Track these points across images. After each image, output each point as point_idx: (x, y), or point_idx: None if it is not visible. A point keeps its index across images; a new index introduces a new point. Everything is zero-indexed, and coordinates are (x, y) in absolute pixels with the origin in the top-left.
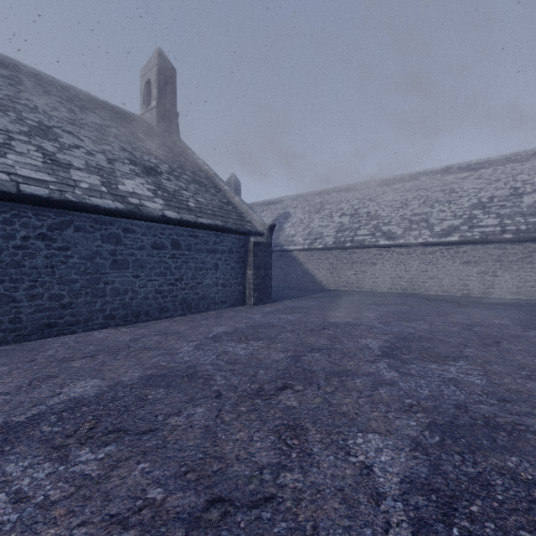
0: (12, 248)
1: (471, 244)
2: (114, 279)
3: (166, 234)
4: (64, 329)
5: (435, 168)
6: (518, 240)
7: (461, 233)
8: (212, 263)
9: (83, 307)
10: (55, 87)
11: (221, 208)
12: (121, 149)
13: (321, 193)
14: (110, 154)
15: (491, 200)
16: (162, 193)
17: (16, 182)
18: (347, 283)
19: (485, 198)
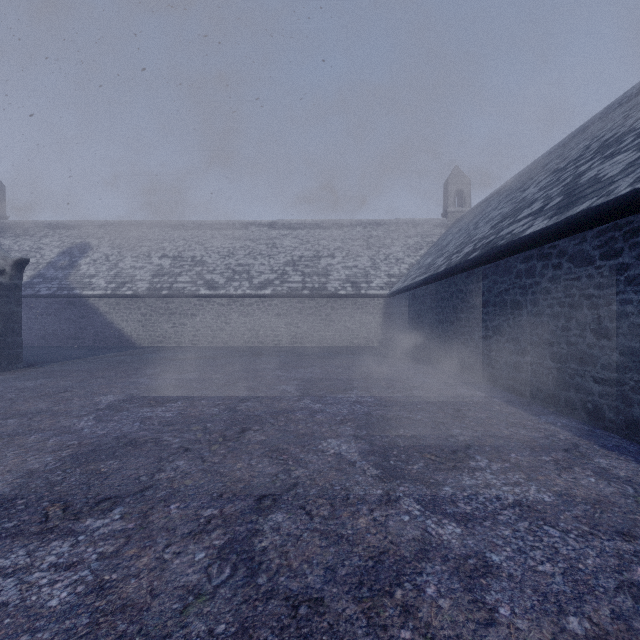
0: None
1: (281, 297)
2: None
3: None
4: None
5: (263, 221)
6: (313, 296)
7: (274, 287)
8: None
9: None
10: None
11: None
12: None
13: (140, 224)
14: None
15: (300, 259)
16: None
17: None
18: (165, 338)
19: (297, 257)
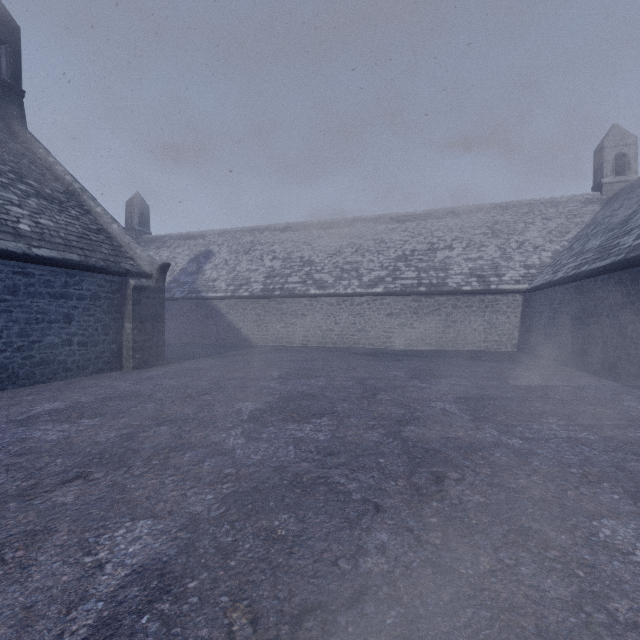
0: None
1: (393, 296)
2: None
3: None
4: None
5: (369, 216)
6: (430, 294)
7: (386, 284)
8: (60, 313)
9: None
10: None
11: (84, 237)
12: None
13: (253, 230)
14: None
15: (412, 253)
16: None
17: None
18: (277, 337)
19: (408, 251)
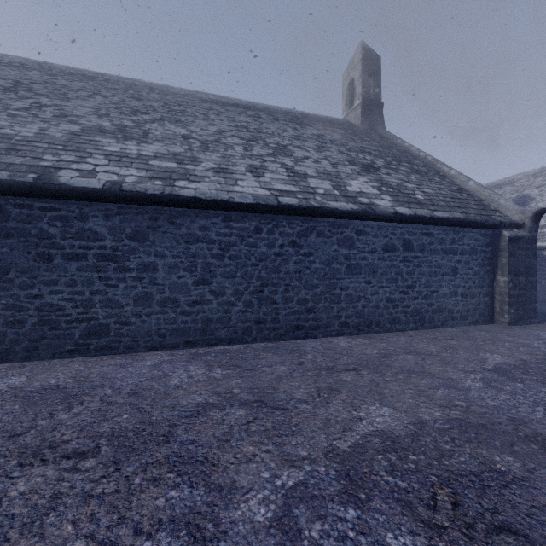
0: (273, 255)
1: None
2: (348, 284)
3: (397, 234)
4: (308, 332)
5: None
6: None
7: None
8: (449, 267)
9: (322, 312)
10: (279, 114)
11: (454, 198)
12: (339, 152)
13: None
14: (332, 159)
15: None
16: (386, 188)
17: (275, 196)
18: None
19: None
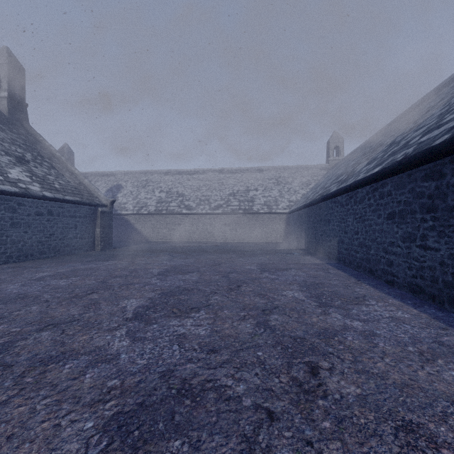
0: None
1: (227, 214)
2: (12, 234)
3: (44, 206)
4: None
5: (216, 168)
6: (245, 214)
7: (223, 208)
8: (73, 224)
9: None
10: None
11: (76, 188)
12: None
13: (146, 172)
14: None
15: (238, 192)
16: (36, 178)
17: None
18: (164, 237)
19: (235, 190)
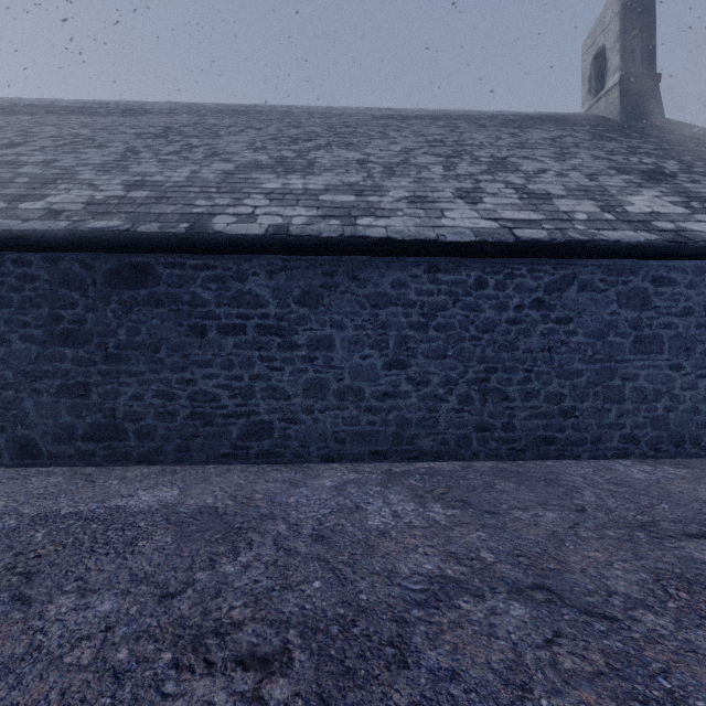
0: (505, 323)
1: None
2: (636, 371)
3: None
4: (563, 449)
5: None
6: None
7: None
8: None
9: (589, 417)
10: (484, 119)
11: None
12: (593, 158)
13: None
14: (584, 168)
15: None
16: (700, 204)
17: (507, 229)
18: None
19: None
